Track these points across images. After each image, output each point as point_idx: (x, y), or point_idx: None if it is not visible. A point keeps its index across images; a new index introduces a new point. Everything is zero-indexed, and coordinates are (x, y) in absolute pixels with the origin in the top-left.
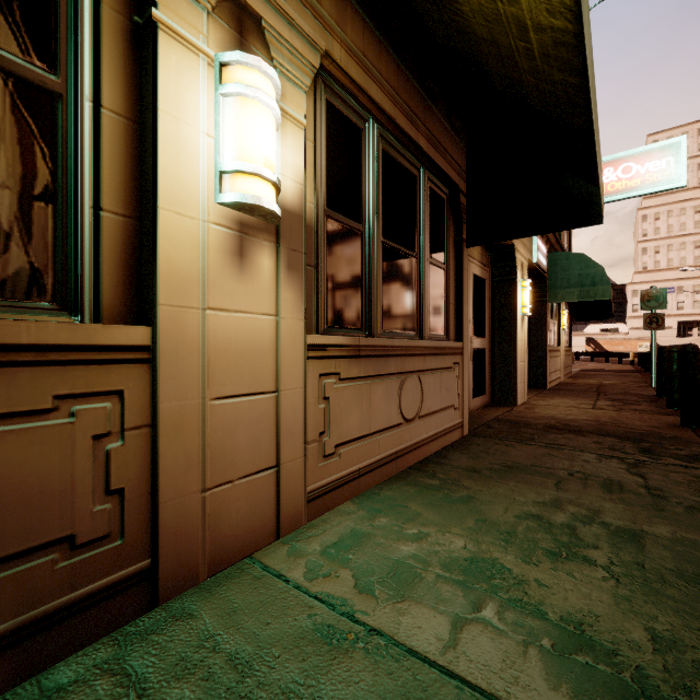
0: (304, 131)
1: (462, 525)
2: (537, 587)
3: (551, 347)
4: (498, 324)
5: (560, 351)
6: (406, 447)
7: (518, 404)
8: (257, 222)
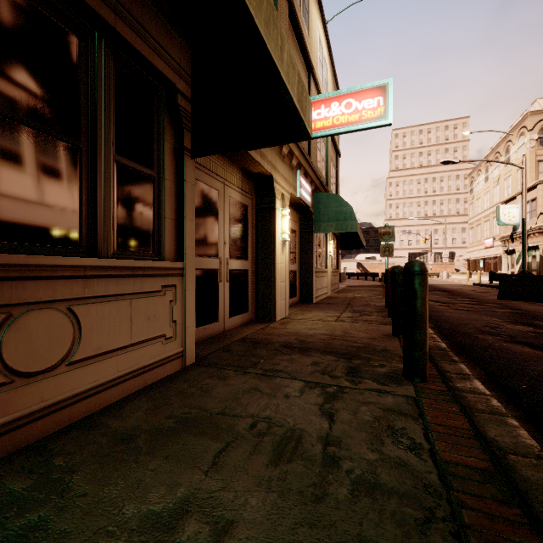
0: None
1: None
2: None
3: (318, 269)
4: (261, 247)
5: (327, 272)
6: (24, 416)
7: (278, 319)
8: None
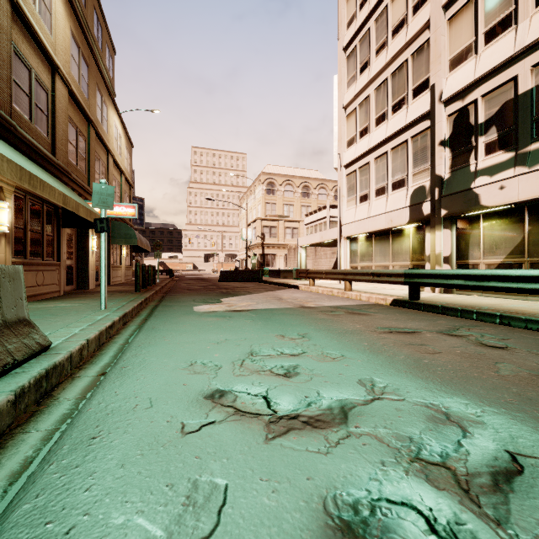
0: (11, 209)
1: (58, 302)
2: (73, 303)
3: (114, 265)
4: (80, 254)
5: (122, 267)
6: (38, 294)
7: (90, 289)
8: (2, 233)
